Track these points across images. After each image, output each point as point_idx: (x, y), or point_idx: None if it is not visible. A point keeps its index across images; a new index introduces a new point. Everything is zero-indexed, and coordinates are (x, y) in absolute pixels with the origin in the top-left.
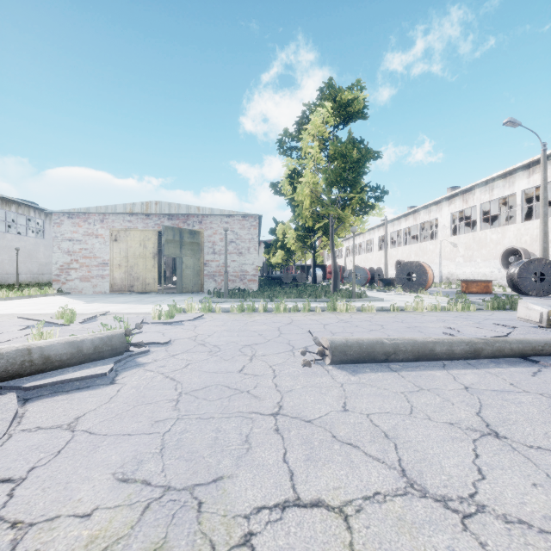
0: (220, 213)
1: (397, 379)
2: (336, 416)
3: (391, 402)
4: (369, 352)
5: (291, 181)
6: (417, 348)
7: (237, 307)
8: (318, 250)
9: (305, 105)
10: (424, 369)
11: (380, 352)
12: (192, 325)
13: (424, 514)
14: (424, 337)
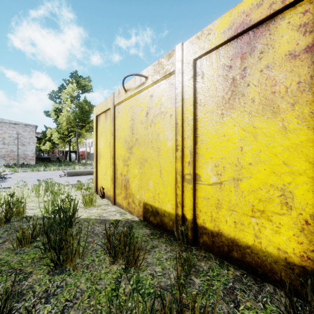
0: (9, 121)
1: (81, 177)
2: (65, 180)
3: (77, 178)
4: (77, 173)
5: (56, 113)
6: (88, 172)
7: (30, 170)
8: (72, 144)
9: (63, 80)
10: (88, 175)
11: (79, 173)
12: (13, 175)
13: (73, 182)
14: (90, 170)
